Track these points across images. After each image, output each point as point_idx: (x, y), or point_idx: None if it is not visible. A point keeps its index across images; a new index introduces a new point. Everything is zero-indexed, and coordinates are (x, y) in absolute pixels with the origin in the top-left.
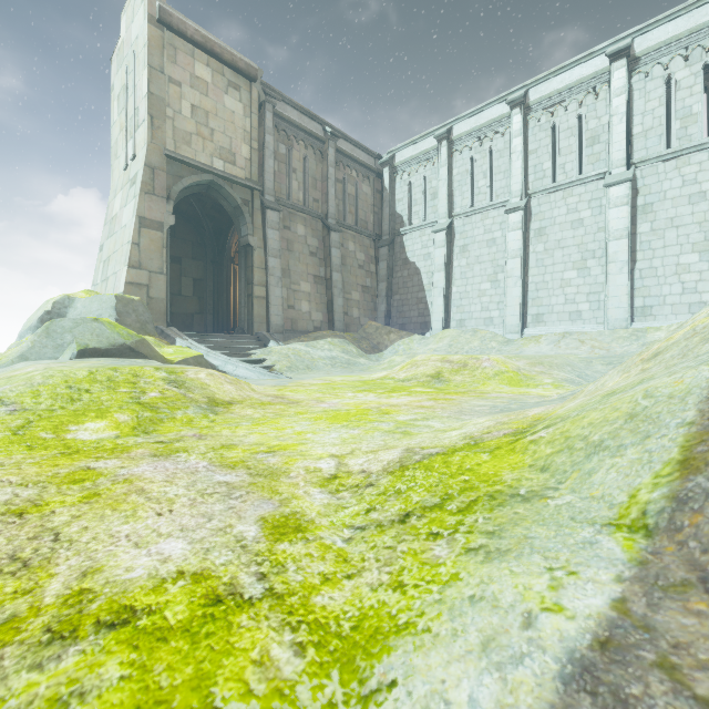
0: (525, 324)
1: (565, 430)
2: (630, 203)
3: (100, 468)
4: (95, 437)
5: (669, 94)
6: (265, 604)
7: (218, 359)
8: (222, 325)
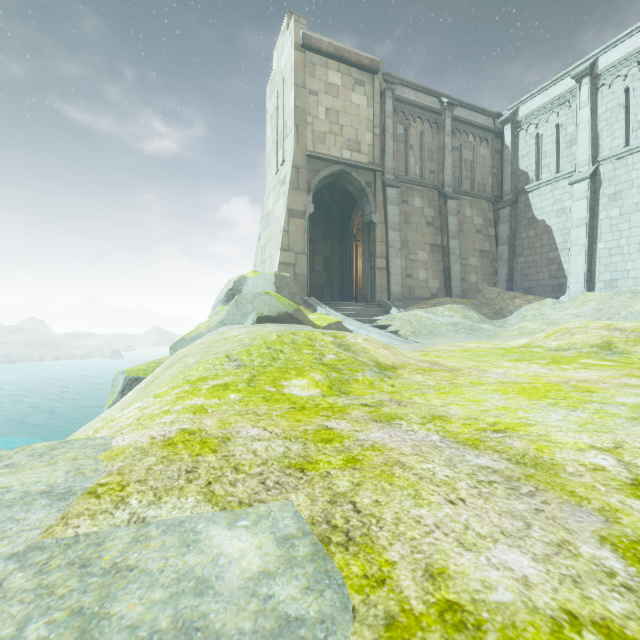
0: None
1: None
2: None
3: (336, 428)
4: (306, 393)
5: None
6: None
7: (353, 324)
8: (346, 294)
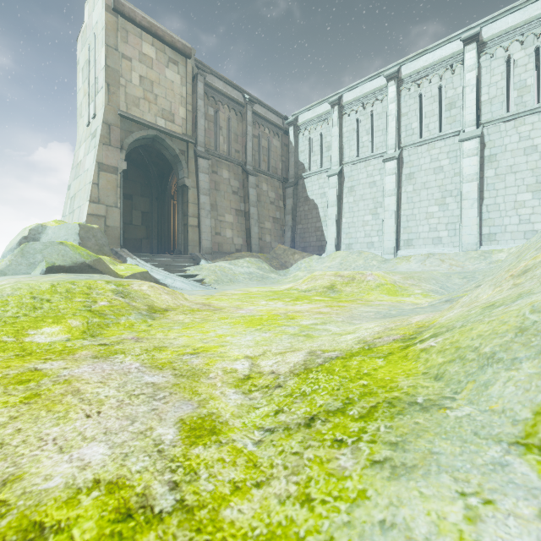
0: (398, 247)
1: (454, 340)
2: (479, 154)
3: (46, 369)
4: (49, 340)
5: (508, 71)
6: (174, 519)
7: (160, 274)
8: (164, 247)
